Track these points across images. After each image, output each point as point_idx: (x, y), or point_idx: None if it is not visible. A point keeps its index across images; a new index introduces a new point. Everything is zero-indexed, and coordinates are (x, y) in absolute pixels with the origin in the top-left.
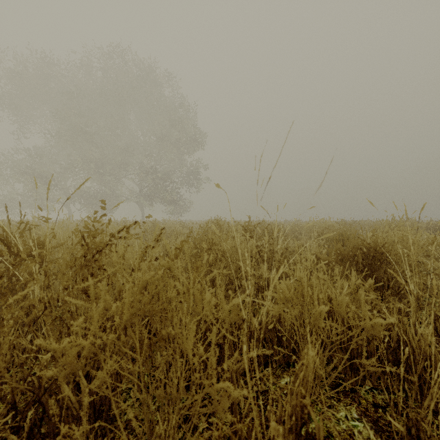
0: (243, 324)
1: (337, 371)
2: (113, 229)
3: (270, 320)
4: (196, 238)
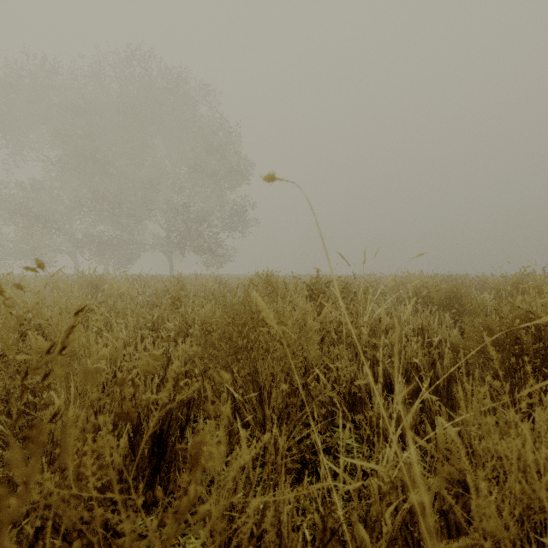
0: None
1: None
2: (113, 288)
3: (398, 522)
4: (226, 313)
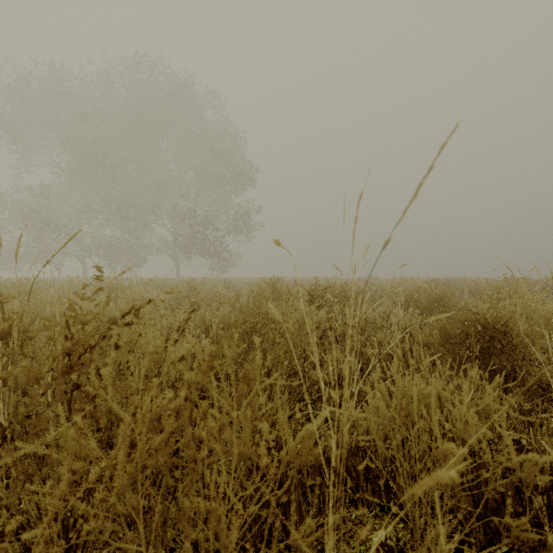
0: (323, 486)
1: (463, 532)
2: (136, 293)
3: (354, 440)
4: (244, 314)
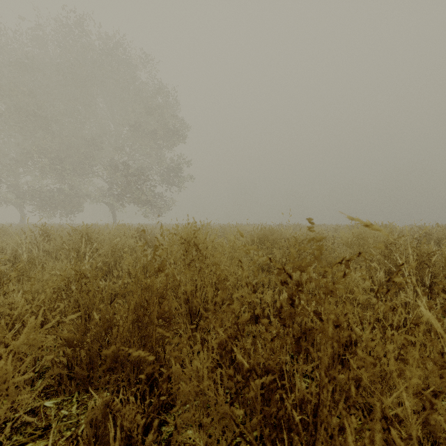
0: None
1: None
2: None
3: None
4: None
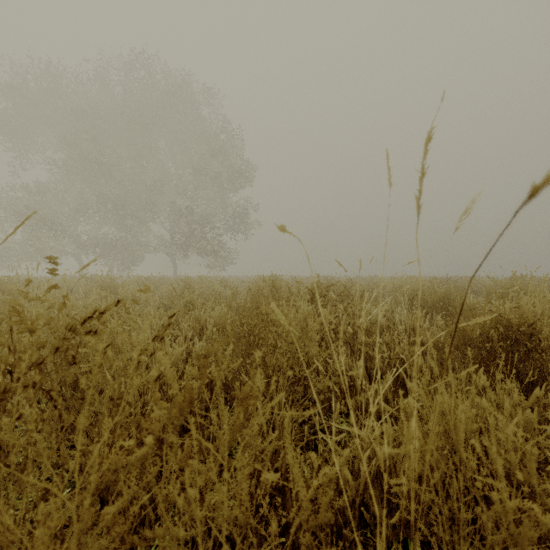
0: None
1: None
2: (128, 291)
3: (373, 468)
4: (241, 315)
